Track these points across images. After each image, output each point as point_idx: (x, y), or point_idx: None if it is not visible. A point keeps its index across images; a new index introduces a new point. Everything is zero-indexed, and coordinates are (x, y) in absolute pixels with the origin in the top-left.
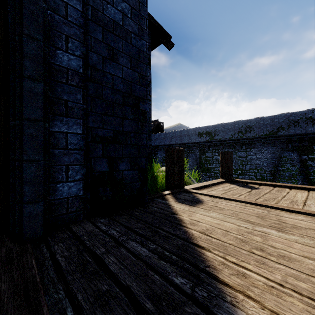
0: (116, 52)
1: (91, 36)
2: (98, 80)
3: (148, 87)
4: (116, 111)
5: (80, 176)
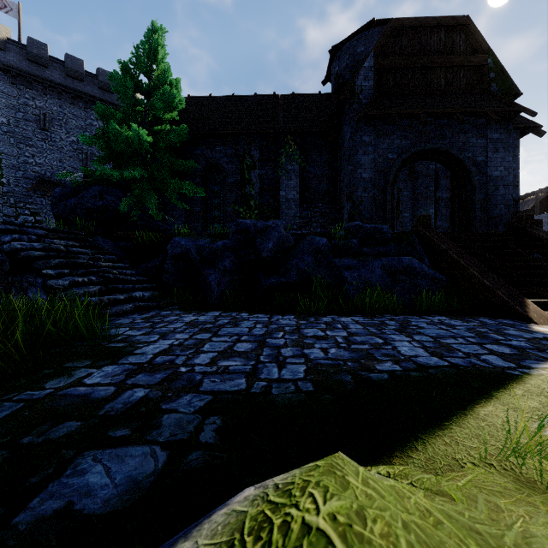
0: (497, 187)
1: (489, 186)
2: (491, 199)
3: (516, 176)
4: (497, 207)
5: (485, 229)
